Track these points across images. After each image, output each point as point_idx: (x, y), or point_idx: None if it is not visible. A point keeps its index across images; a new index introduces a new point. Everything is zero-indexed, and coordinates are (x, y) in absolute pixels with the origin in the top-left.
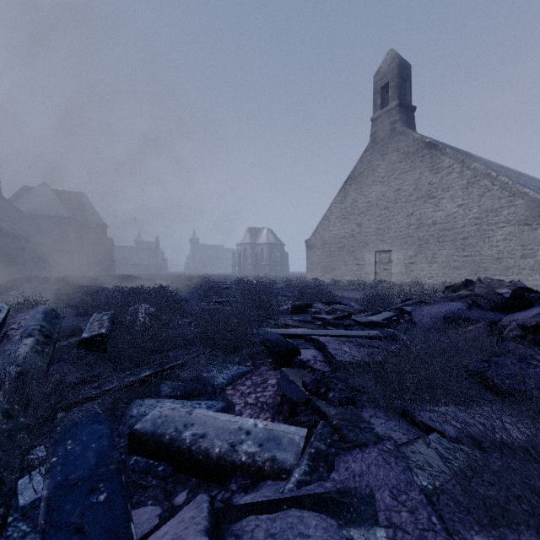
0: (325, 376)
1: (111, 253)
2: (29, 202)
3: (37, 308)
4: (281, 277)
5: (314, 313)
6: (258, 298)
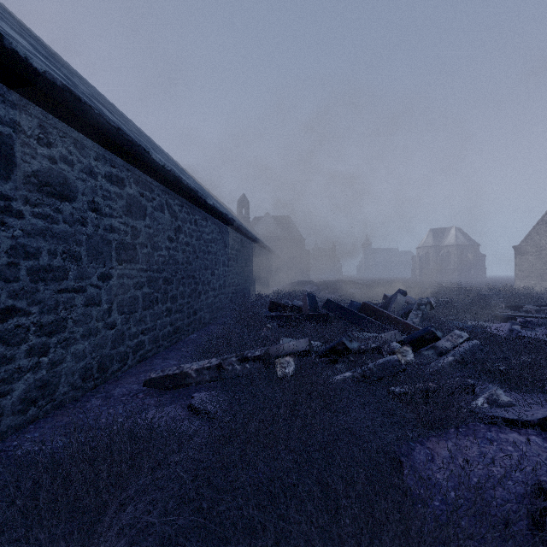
0: (528, 321)
1: (308, 261)
2: (260, 228)
3: (407, 296)
4: (477, 283)
5: (524, 311)
6: (482, 298)
